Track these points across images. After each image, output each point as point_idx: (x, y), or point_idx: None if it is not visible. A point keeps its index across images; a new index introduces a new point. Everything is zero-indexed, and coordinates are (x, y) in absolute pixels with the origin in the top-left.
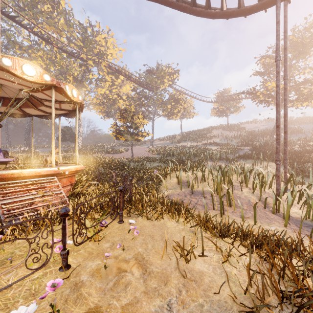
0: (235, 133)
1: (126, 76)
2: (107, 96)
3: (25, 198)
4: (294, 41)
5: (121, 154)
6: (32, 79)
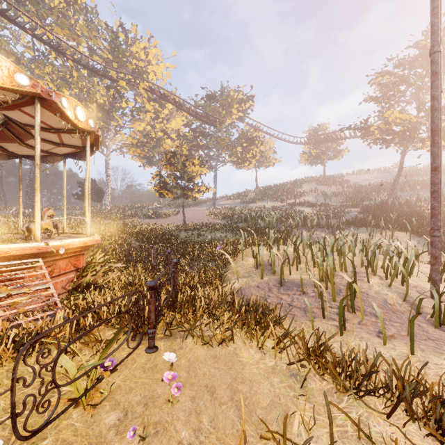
0: (336, 188)
1: (176, 104)
2: (149, 134)
3: None
4: (427, 49)
5: (168, 219)
6: None
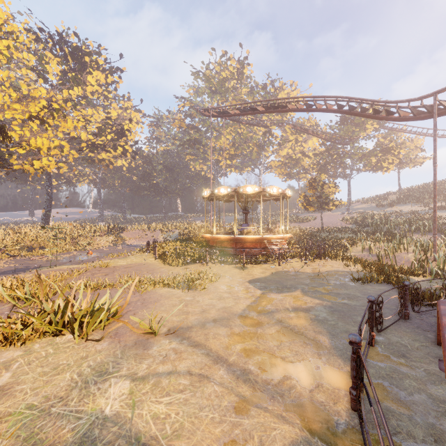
0: None
1: (314, 133)
2: (290, 156)
3: (276, 248)
4: None
5: (308, 223)
6: (275, 193)
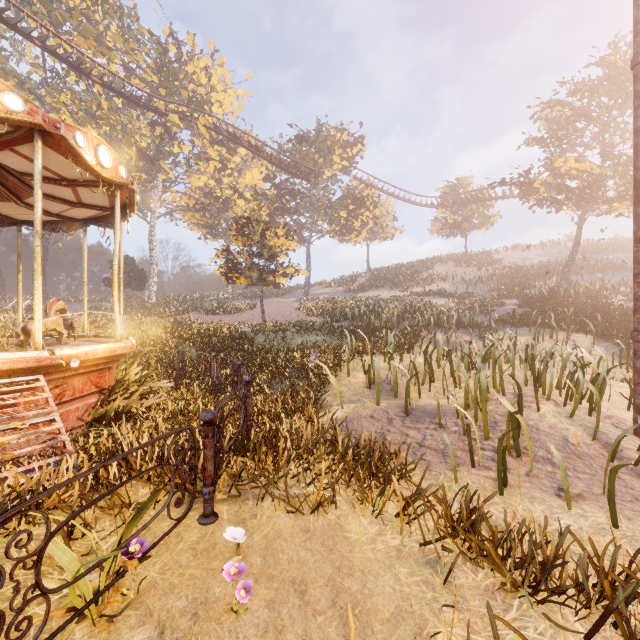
0: (484, 270)
1: (252, 148)
2: (212, 192)
3: None
4: (617, 67)
5: (240, 315)
6: None
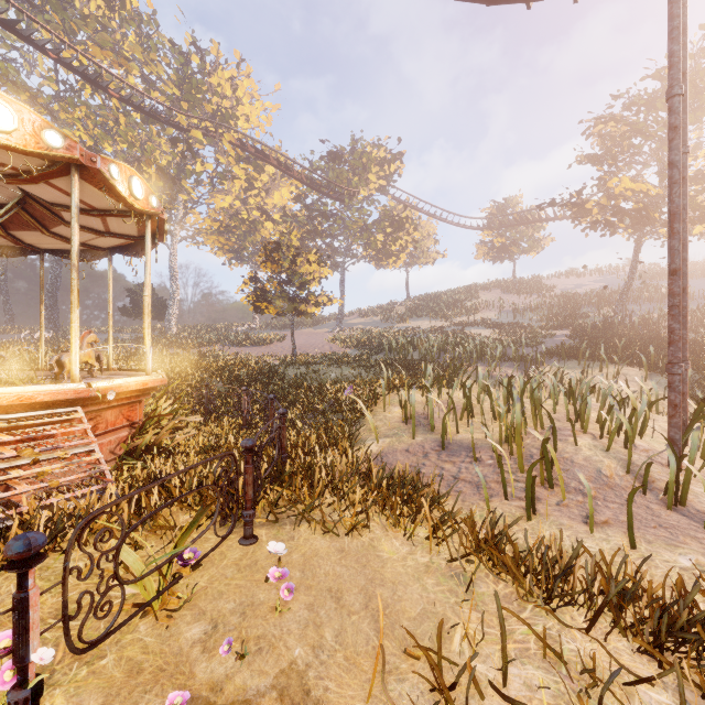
0: (533, 298)
1: (281, 166)
2: (238, 214)
3: None
4: None
5: (268, 347)
6: (9, 140)
